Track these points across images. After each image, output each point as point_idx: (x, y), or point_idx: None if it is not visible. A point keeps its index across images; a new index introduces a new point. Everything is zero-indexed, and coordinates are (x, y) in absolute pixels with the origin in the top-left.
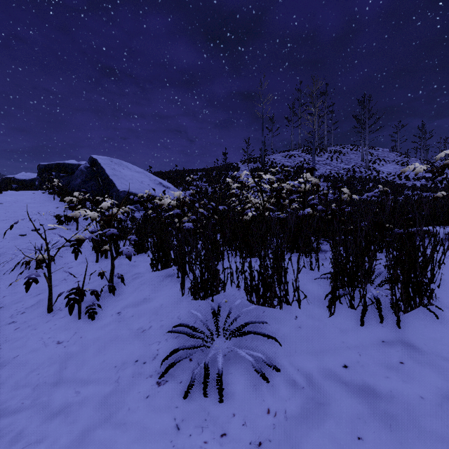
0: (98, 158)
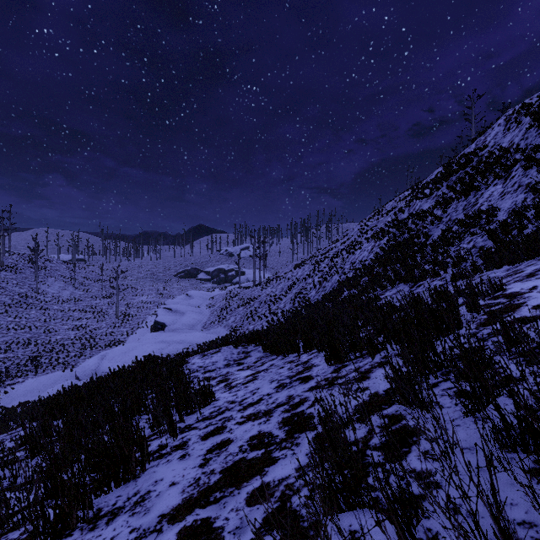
0: None
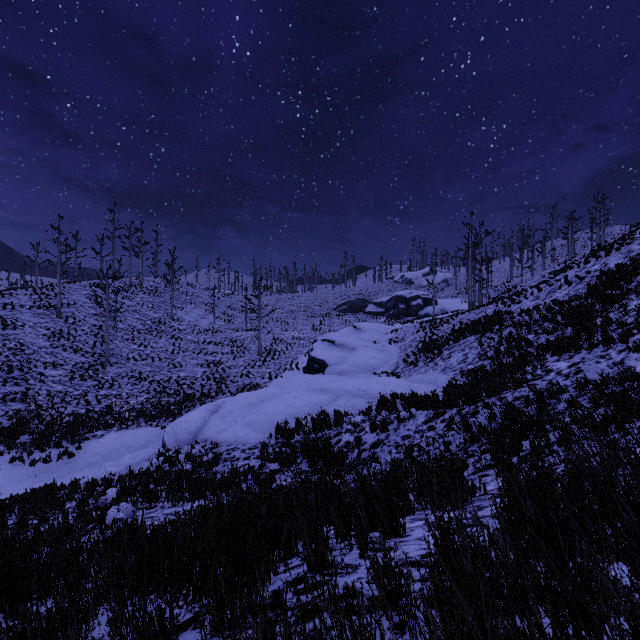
0: None
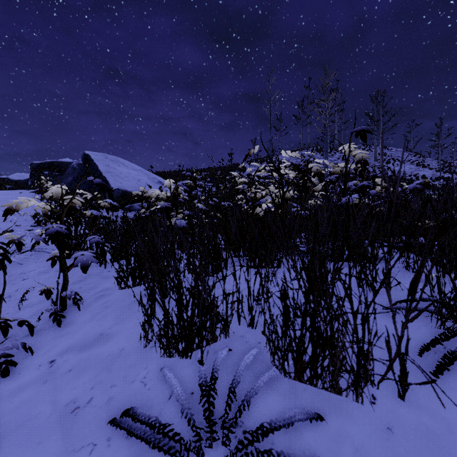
0: (91, 153)
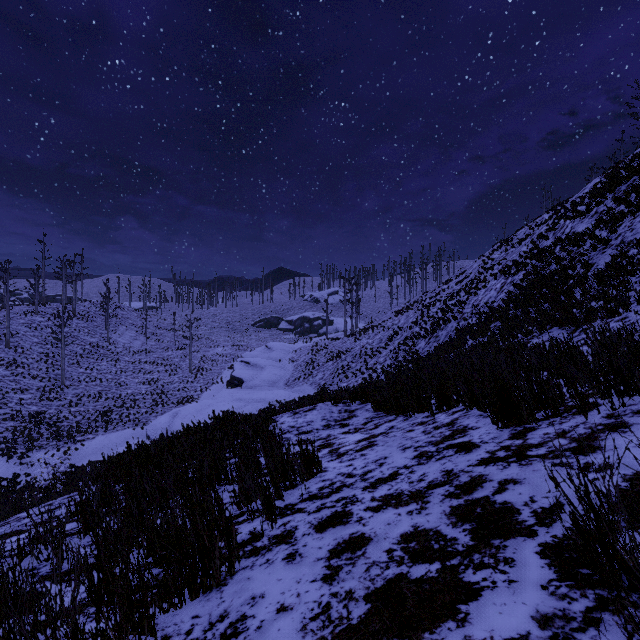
0: None
